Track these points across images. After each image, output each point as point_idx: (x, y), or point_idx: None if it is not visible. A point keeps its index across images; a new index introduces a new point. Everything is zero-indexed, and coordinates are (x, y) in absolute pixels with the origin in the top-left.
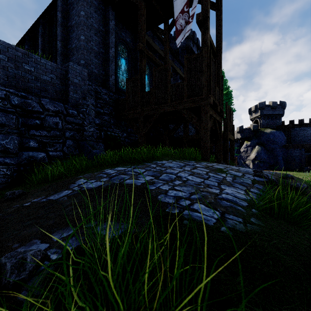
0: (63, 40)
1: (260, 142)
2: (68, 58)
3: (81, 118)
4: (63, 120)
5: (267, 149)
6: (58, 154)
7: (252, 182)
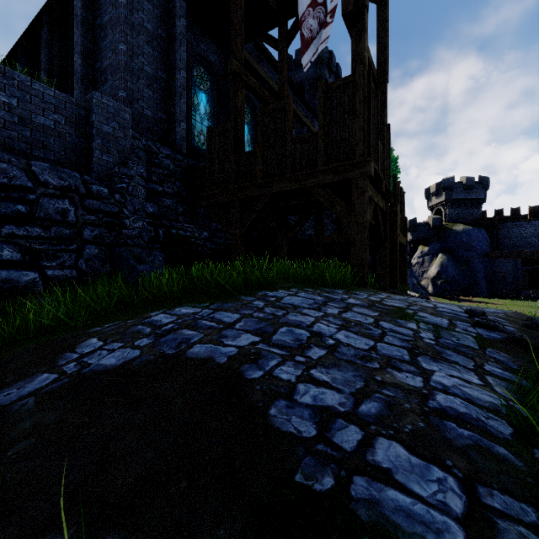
0: (87, 52)
1: (446, 248)
2: (95, 88)
3: (118, 202)
4: (79, 206)
5: (459, 260)
6: (65, 274)
7: (478, 345)
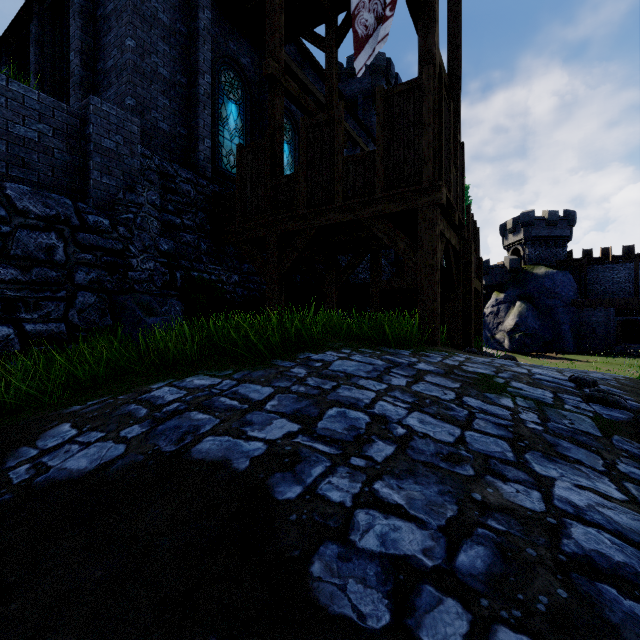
0: (86, 49)
1: (525, 294)
2: (97, 94)
3: (122, 236)
4: (71, 241)
5: (540, 310)
6: (51, 330)
7: (600, 430)
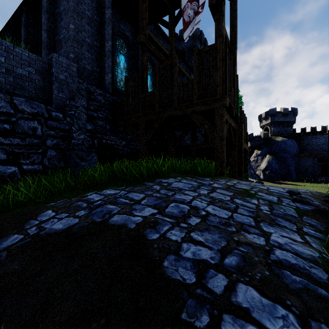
0: (50, 29)
1: (271, 151)
2: (55, 51)
3: (69, 122)
4: (44, 125)
5: (279, 159)
6: (35, 168)
7: (298, 214)
